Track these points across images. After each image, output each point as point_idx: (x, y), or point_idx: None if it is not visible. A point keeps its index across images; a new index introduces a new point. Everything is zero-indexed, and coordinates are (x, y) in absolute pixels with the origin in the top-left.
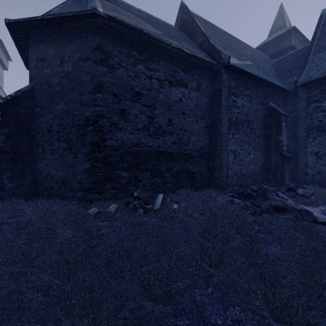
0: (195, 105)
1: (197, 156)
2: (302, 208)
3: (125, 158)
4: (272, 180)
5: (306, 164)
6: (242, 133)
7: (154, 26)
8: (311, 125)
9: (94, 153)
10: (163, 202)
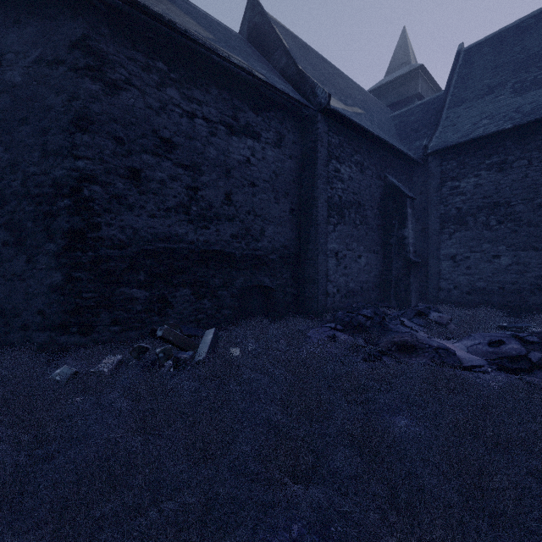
0: (273, 171)
1: (277, 260)
2: (439, 344)
3: (140, 263)
4: (392, 299)
5: (439, 273)
6: (349, 223)
7: (199, 23)
8: (446, 214)
9: (74, 252)
10: (213, 346)
